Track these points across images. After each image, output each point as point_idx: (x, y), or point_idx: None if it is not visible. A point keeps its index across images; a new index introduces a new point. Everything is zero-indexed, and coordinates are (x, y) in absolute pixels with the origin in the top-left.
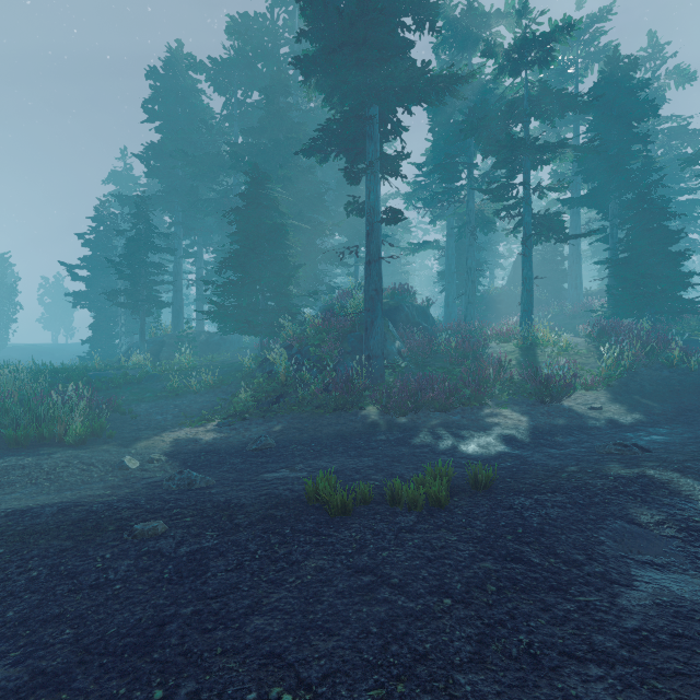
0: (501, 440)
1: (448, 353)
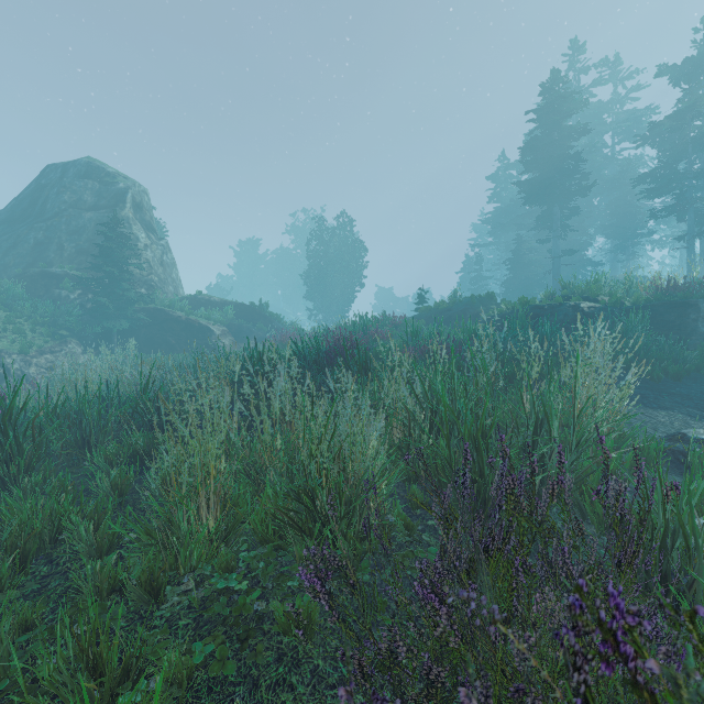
0: None
1: None
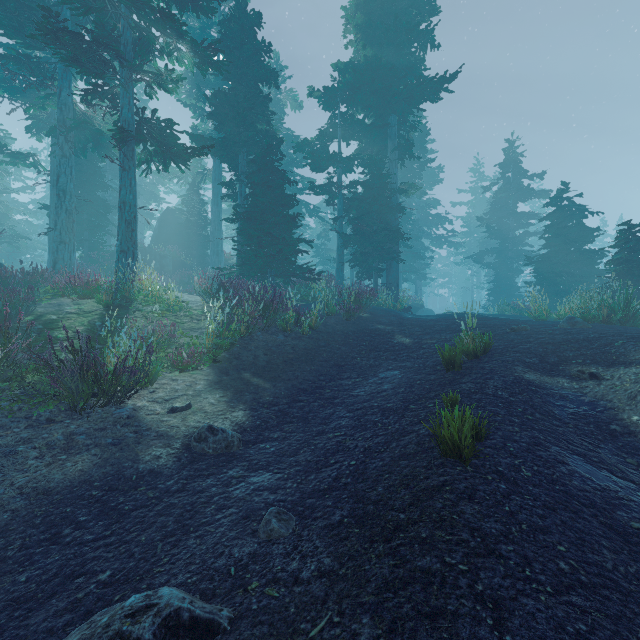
0: None
1: None
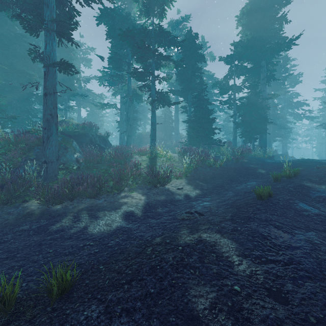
0: (123, 216)
1: (109, 161)
